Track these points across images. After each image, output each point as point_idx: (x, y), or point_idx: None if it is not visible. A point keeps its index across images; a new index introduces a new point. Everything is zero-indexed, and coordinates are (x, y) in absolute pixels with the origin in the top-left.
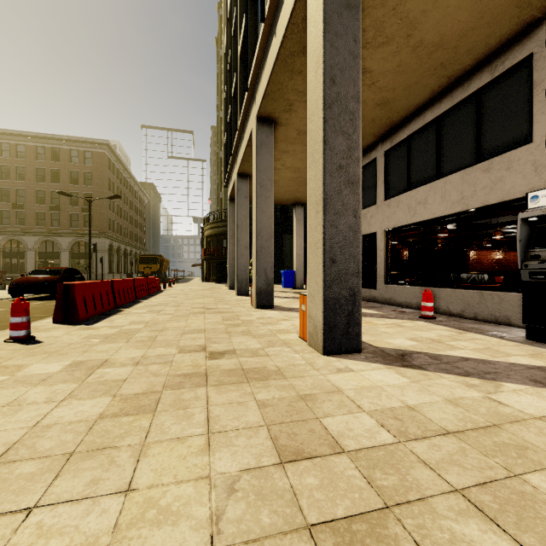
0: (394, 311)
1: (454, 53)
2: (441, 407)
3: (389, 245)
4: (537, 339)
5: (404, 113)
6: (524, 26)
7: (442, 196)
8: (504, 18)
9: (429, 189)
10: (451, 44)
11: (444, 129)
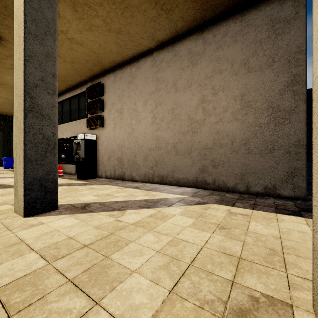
0: None
1: (65, 79)
2: (1, 193)
3: None
4: (78, 178)
5: (58, 91)
6: (85, 80)
7: (70, 129)
8: (76, 76)
9: (67, 125)
10: (62, 76)
11: (71, 103)
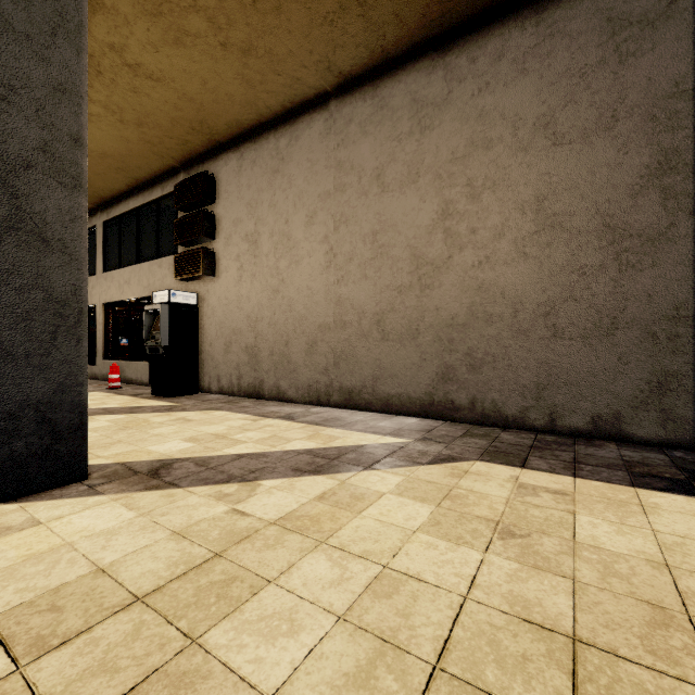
0: (94, 386)
1: (126, 165)
2: None
3: (110, 319)
4: (156, 394)
5: (111, 193)
6: (171, 167)
7: (139, 280)
8: (151, 158)
9: (132, 271)
10: (118, 158)
11: (142, 220)
